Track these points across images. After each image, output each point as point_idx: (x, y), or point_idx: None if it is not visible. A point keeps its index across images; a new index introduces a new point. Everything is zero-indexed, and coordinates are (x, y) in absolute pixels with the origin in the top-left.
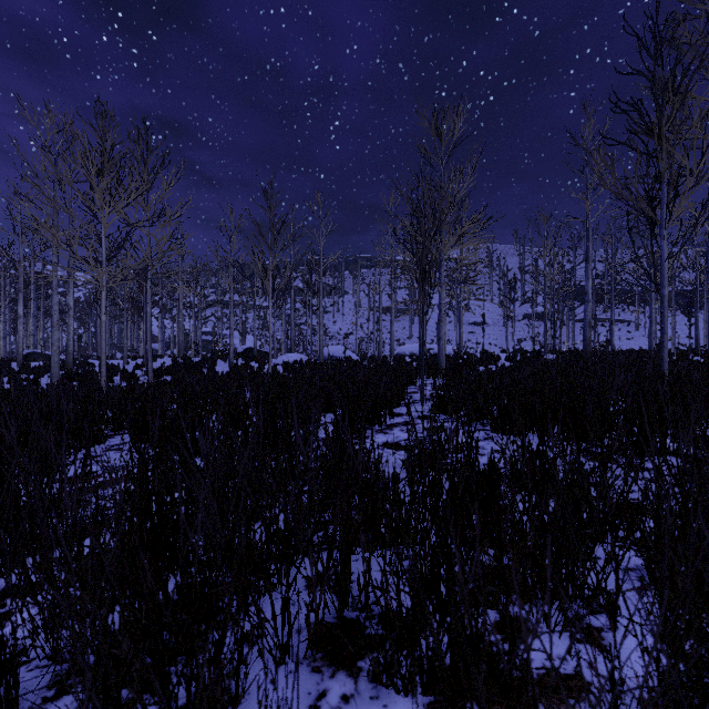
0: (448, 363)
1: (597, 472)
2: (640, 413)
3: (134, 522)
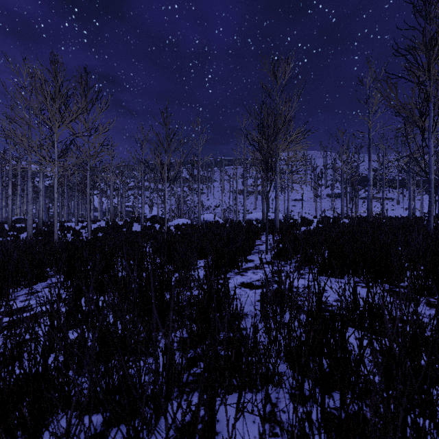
0: (281, 225)
1: (433, 323)
2: (435, 264)
3: (5, 383)
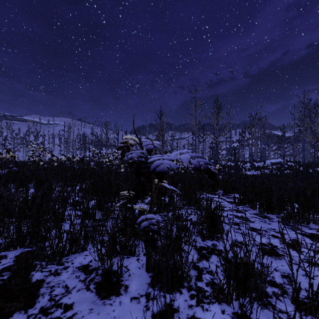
0: None
1: None
2: None
3: None
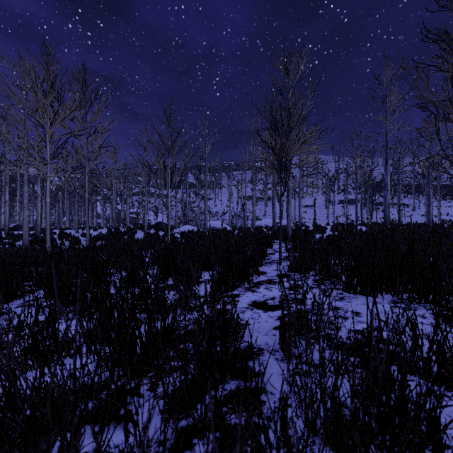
0: (293, 232)
1: None
2: None
3: None
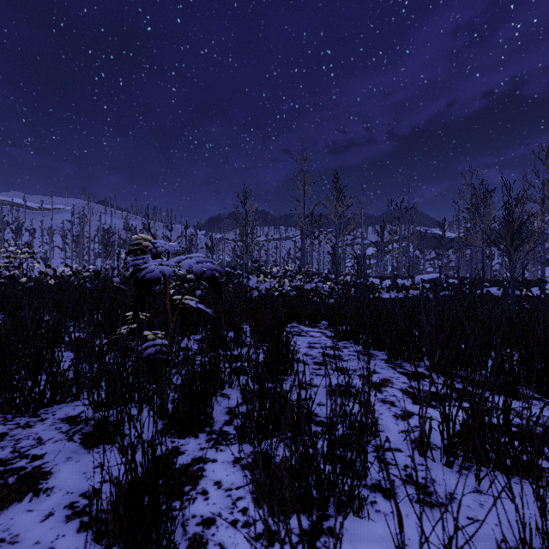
0: None
1: None
2: None
3: None
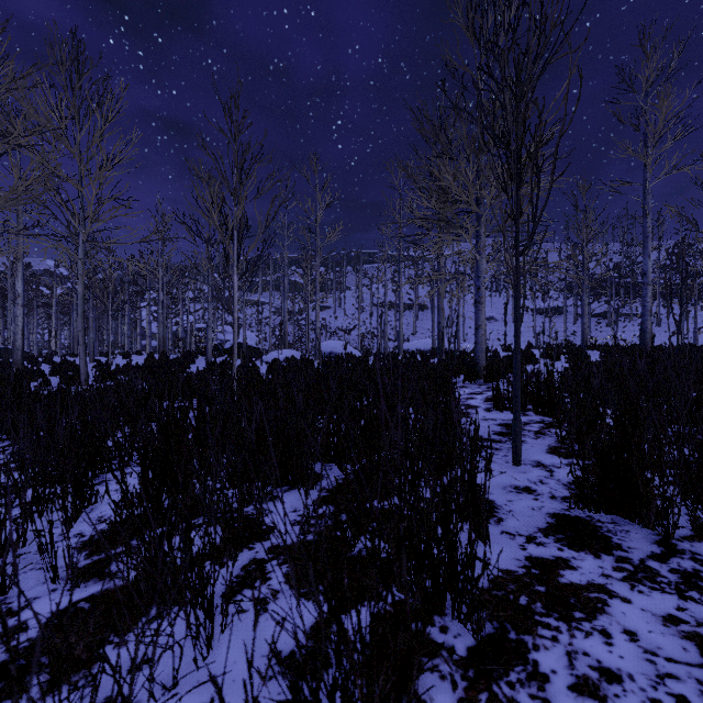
0: (485, 362)
1: None
2: None
3: None
